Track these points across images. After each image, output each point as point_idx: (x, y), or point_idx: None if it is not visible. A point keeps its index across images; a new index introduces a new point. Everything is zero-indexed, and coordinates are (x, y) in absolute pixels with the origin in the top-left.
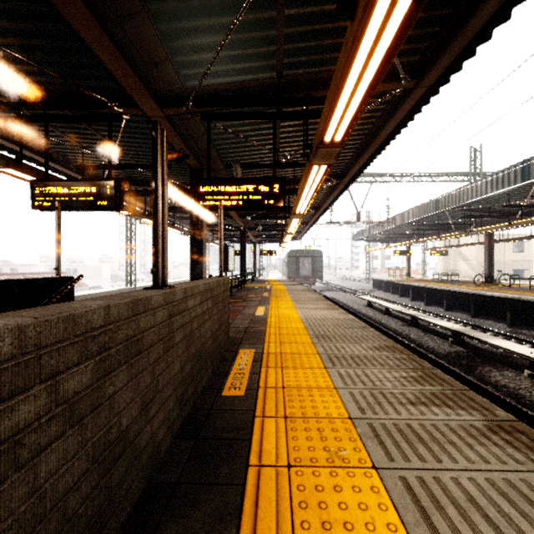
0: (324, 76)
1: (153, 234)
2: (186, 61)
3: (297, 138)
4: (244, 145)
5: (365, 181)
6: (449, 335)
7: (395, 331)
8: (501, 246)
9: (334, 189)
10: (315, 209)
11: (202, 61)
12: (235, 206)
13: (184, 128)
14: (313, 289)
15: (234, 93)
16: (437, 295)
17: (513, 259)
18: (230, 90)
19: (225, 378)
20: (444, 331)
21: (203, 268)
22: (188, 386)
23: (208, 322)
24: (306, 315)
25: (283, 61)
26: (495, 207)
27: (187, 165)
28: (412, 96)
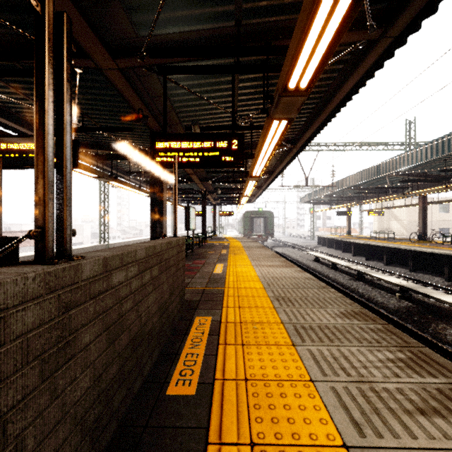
0: (285, 25)
1: (37, 172)
2: (138, 3)
3: (254, 101)
4: (203, 108)
5: (313, 150)
6: (394, 289)
7: (343, 285)
8: (428, 208)
9: (287, 154)
10: (269, 174)
11: (155, 4)
12: (192, 163)
13: (142, 87)
14: (265, 245)
15: (191, 44)
16: (377, 251)
17: (439, 219)
18: (187, 40)
19: (174, 362)
20: (389, 285)
21: (163, 227)
22: (114, 395)
23: (152, 294)
24: (263, 273)
25: (242, 6)
26: (430, 172)
27: (149, 129)
28: (376, 49)
